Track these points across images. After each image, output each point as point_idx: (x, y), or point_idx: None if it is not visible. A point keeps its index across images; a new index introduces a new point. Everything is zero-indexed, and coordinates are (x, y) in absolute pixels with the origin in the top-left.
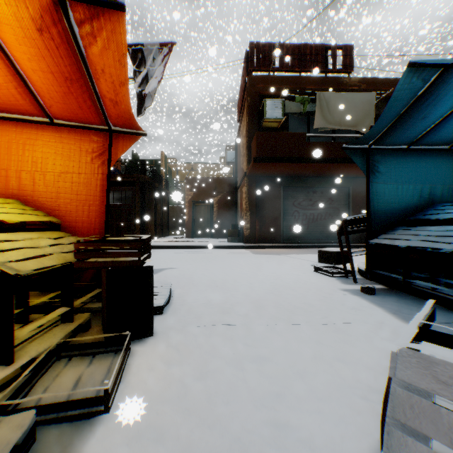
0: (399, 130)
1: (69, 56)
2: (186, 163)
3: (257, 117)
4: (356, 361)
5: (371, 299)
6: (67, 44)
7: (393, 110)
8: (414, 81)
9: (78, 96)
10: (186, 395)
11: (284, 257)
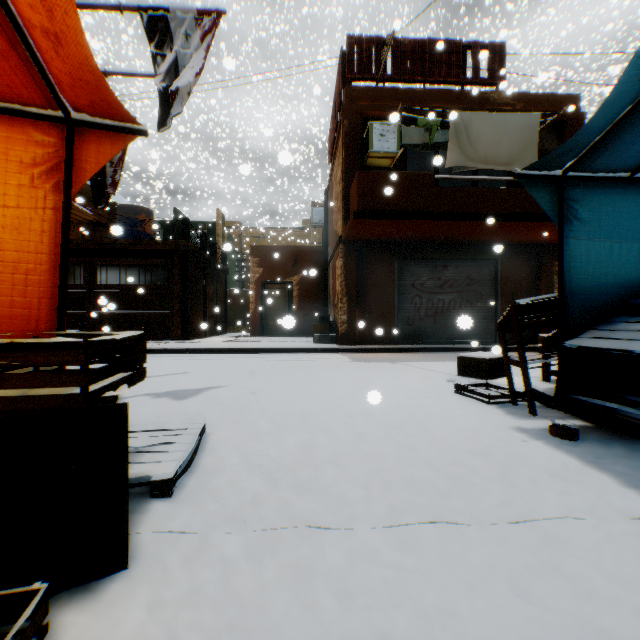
0: (626, 137)
1: None
2: (254, 228)
3: (359, 150)
4: None
5: (578, 451)
6: None
7: (630, 88)
8: None
9: None
10: None
11: (401, 368)
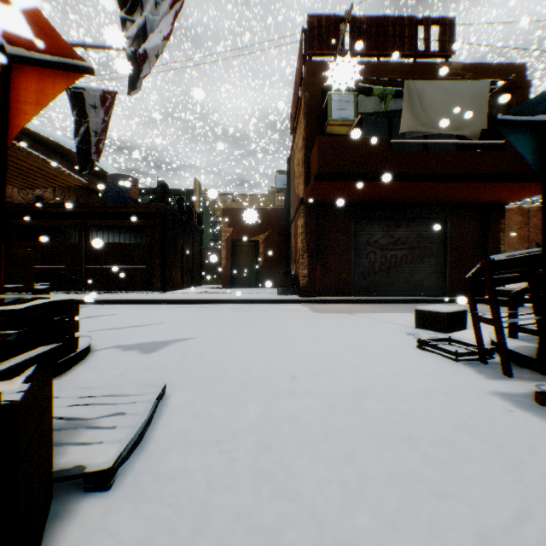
0: None
1: None
2: (227, 194)
3: (319, 119)
4: None
5: None
6: None
7: None
8: None
9: None
10: None
11: (360, 319)
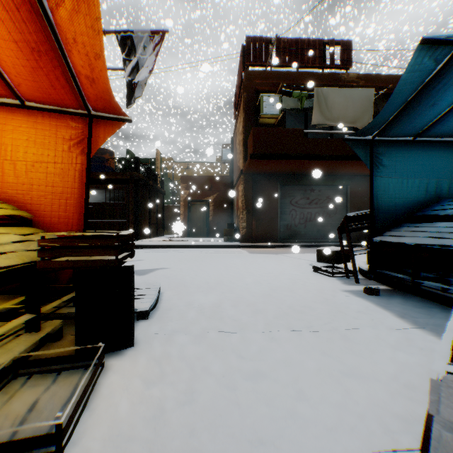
0: (406, 119)
1: (34, 21)
2: (182, 162)
3: (254, 113)
4: (368, 376)
5: (377, 301)
6: (30, 5)
7: (401, 95)
8: (425, 62)
9: (50, 72)
10: (164, 425)
11: (281, 257)
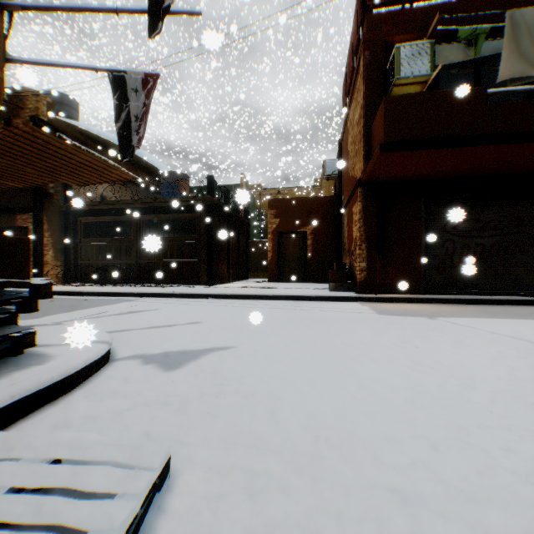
0: None
1: None
2: (272, 188)
3: (382, 82)
4: None
5: None
6: None
7: None
8: None
9: None
10: None
11: (447, 327)
